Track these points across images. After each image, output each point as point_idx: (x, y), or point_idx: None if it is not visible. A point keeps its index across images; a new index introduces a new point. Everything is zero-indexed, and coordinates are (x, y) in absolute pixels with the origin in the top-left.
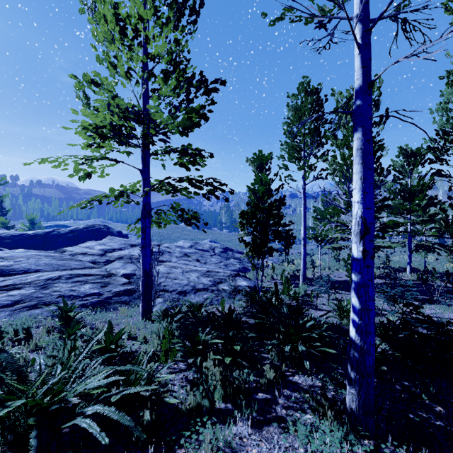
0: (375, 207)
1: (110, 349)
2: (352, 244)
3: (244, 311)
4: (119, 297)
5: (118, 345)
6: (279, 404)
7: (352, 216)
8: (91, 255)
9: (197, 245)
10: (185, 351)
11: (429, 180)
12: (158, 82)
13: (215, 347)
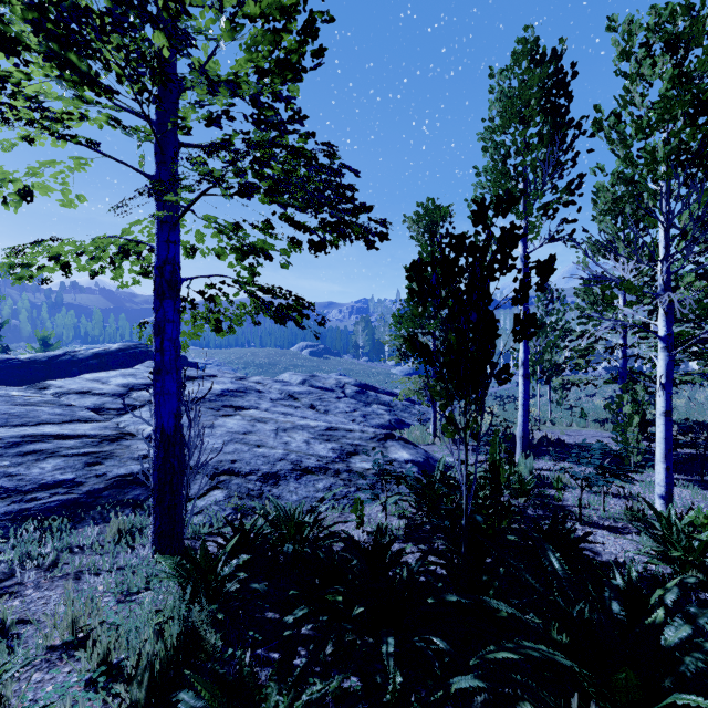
0: None
1: None
2: None
3: (410, 529)
4: (122, 490)
5: None
6: None
7: None
8: (98, 394)
9: (313, 381)
10: None
11: None
12: None
13: None
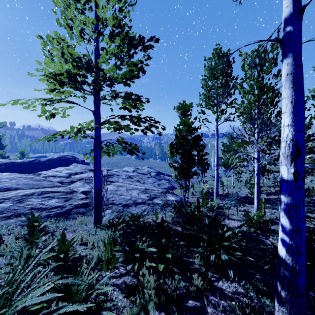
0: (273, 140)
1: (61, 256)
2: (280, 166)
3: (173, 220)
4: (78, 209)
5: (68, 252)
6: (209, 313)
7: (282, 140)
8: (60, 177)
9: (138, 170)
10: (125, 257)
11: (308, 122)
12: (106, 42)
13: (150, 253)
